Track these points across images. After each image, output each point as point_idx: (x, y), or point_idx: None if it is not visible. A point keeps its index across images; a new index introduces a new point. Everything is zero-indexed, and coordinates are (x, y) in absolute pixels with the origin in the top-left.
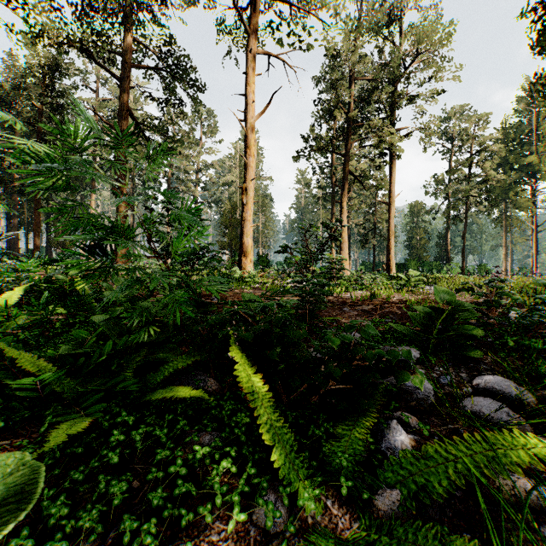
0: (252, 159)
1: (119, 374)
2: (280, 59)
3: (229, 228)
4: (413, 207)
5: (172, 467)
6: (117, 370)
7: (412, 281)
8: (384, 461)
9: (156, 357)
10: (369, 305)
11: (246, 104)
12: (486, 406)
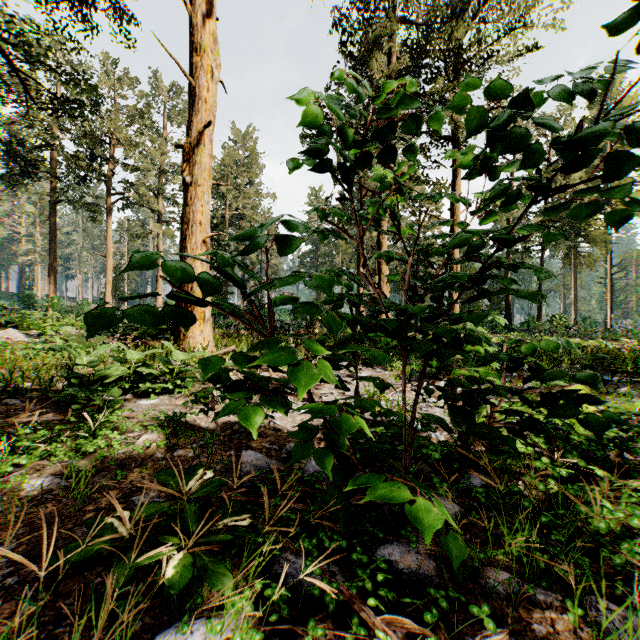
0: (205, 79)
1: None
2: None
3: None
4: None
5: None
6: None
7: None
8: None
9: None
10: None
11: None
12: None
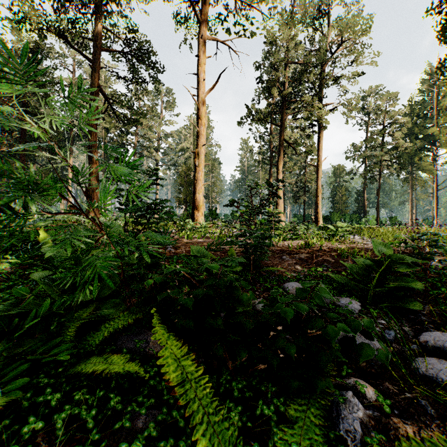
0: (203, 128)
1: (59, 334)
2: (226, 44)
3: (185, 186)
4: (336, 170)
5: None
6: (55, 331)
7: (339, 231)
8: None
9: (99, 314)
10: (305, 254)
11: (198, 82)
12: (443, 371)
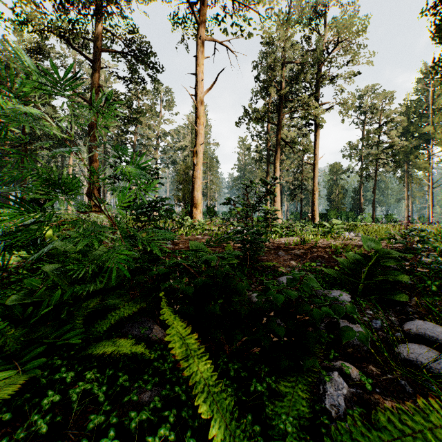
0: (201, 127)
1: (69, 322)
2: (224, 45)
3: (183, 184)
4: (332, 168)
5: (103, 441)
6: (65, 319)
7: (335, 228)
8: (331, 428)
9: (105, 304)
10: (300, 250)
11: (196, 82)
12: (423, 355)
